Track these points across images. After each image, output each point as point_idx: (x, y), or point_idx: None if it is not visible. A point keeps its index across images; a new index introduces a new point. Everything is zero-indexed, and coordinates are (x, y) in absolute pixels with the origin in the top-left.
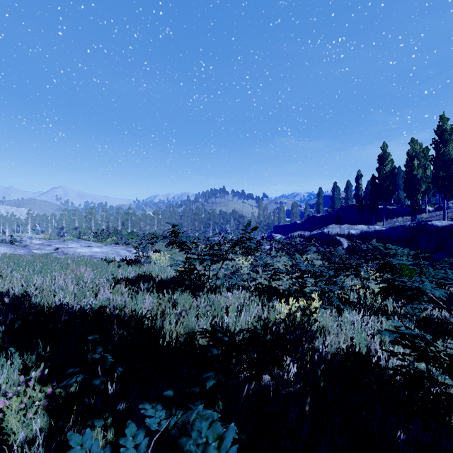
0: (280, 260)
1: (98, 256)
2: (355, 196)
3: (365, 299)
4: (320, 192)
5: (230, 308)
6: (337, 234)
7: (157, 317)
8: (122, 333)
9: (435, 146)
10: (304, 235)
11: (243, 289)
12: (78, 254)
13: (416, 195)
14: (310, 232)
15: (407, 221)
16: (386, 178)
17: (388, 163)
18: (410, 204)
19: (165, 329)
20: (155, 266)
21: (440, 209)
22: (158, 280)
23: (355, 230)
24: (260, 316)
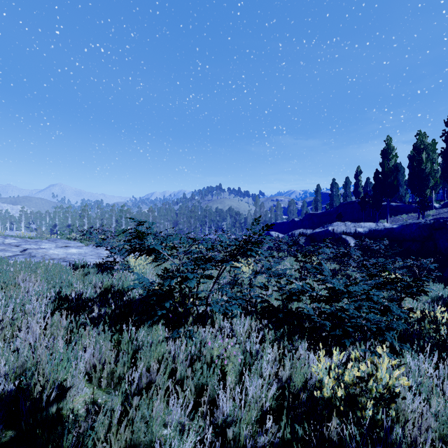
0: (283, 261)
1: (71, 259)
2: (355, 193)
3: (421, 328)
4: (318, 189)
5: (228, 367)
6: (343, 232)
7: (101, 382)
8: (9, 440)
9: (446, 138)
10: (306, 233)
11: (246, 312)
12: (48, 256)
13: (424, 191)
14: (312, 230)
15: (412, 218)
16: (391, 173)
17: (392, 157)
18: (411, 201)
19: (97, 434)
20: (131, 275)
21: (447, 206)
22: (121, 304)
23: (363, 228)
24: (279, 379)
